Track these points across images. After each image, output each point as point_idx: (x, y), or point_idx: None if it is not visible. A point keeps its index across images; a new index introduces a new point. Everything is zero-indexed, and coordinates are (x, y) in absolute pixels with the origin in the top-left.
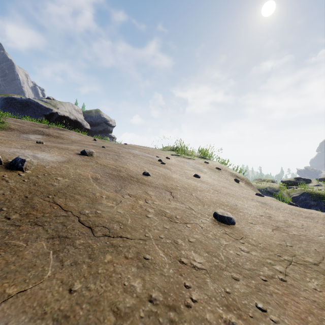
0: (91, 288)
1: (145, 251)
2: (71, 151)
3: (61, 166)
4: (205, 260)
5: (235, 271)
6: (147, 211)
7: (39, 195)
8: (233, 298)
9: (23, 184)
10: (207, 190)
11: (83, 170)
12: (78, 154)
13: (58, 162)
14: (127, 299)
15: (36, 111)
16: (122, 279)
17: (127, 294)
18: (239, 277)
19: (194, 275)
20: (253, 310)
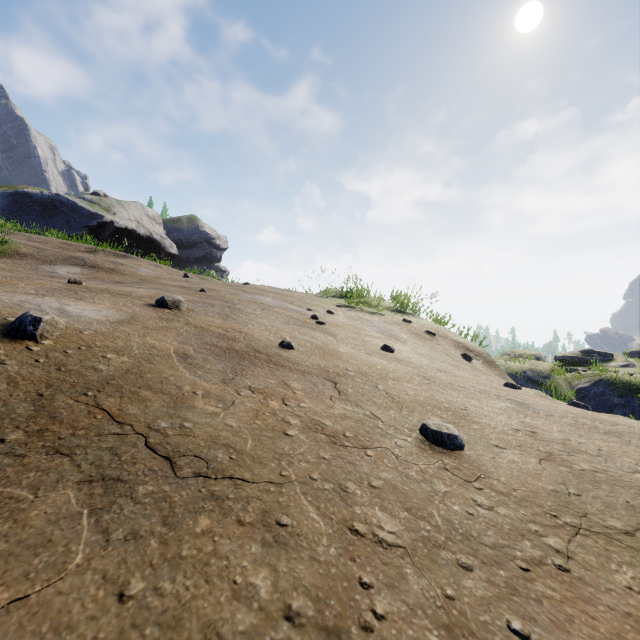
0: (164, 591)
1: (281, 508)
2: (137, 299)
3: (114, 331)
4: (404, 527)
5: (464, 551)
6: (286, 423)
7: (67, 391)
8: (460, 609)
9: (36, 368)
10: (409, 377)
11: (158, 339)
12: (151, 305)
13: (109, 323)
14: (239, 614)
15: (71, 220)
16: (231, 569)
17: (239, 604)
18: (473, 562)
19: (380, 561)
20: (501, 636)
